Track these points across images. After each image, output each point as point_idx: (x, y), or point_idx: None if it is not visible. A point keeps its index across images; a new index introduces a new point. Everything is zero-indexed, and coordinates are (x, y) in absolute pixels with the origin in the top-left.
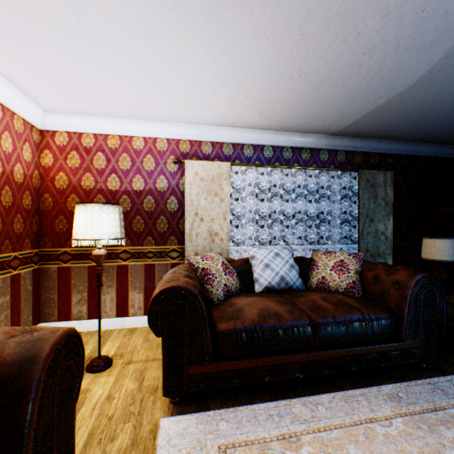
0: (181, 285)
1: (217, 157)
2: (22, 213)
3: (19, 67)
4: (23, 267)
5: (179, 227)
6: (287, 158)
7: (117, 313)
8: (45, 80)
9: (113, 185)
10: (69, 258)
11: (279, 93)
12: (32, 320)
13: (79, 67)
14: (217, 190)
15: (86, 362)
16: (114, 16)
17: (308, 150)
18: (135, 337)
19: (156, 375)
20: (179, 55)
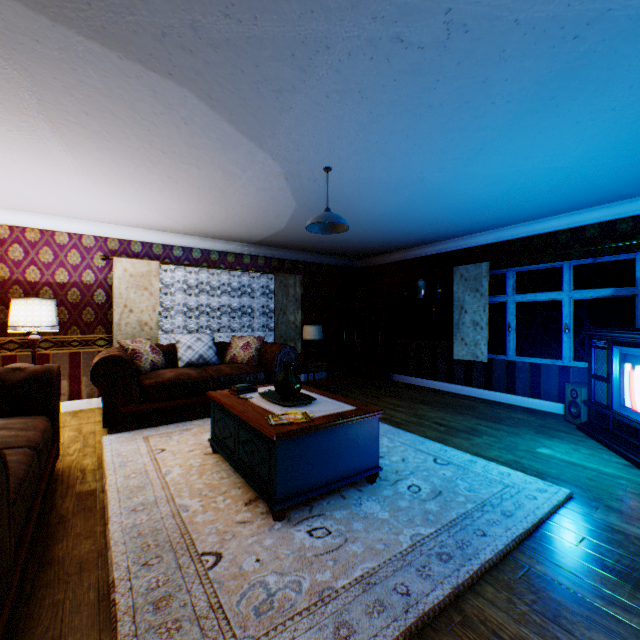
0: (117, 355)
1: (147, 256)
2: None
3: None
4: None
5: (108, 317)
6: (215, 260)
7: None
8: None
9: (33, 277)
10: None
11: (196, 221)
12: None
13: (20, 189)
14: (147, 285)
15: None
16: (68, 181)
17: (233, 254)
18: (62, 416)
19: (93, 428)
20: (114, 198)
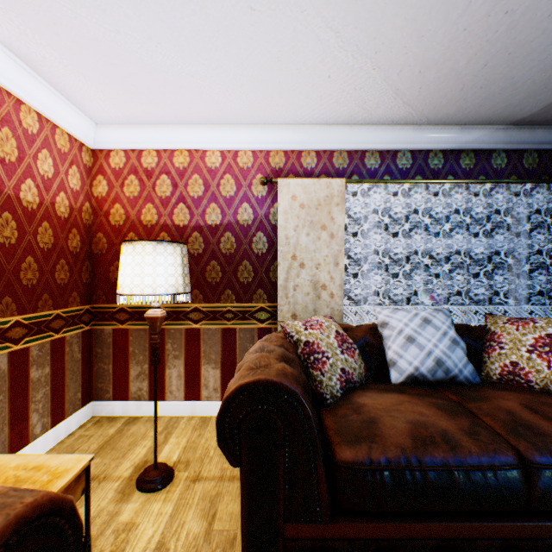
0: (272, 379)
1: (324, 173)
2: (67, 257)
3: (50, 53)
4: (68, 329)
5: (269, 276)
6: (435, 168)
7: (185, 394)
8: (86, 71)
9: (181, 219)
10: (127, 317)
11: (437, 46)
12: (82, 397)
13: (124, 39)
14: (324, 221)
15: (139, 469)
16: None
17: (470, 154)
18: (207, 432)
19: (233, 511)
20: None
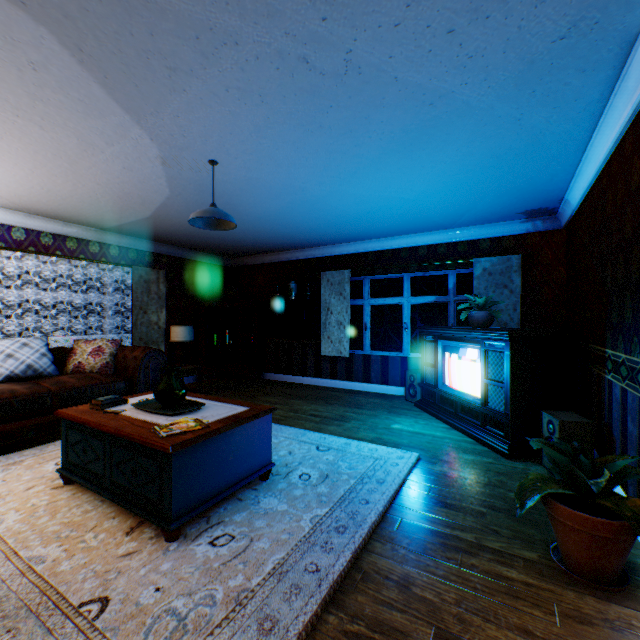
0: None
1: None
2: None
3: None
4: None
5: None
6: (48, 244)
7: None
8: None
9: None
10: None
11: (23, 192)
12: None
13: None
14: None
15: None
16: None
17: (75, 240)
18: None
19: None
20: None
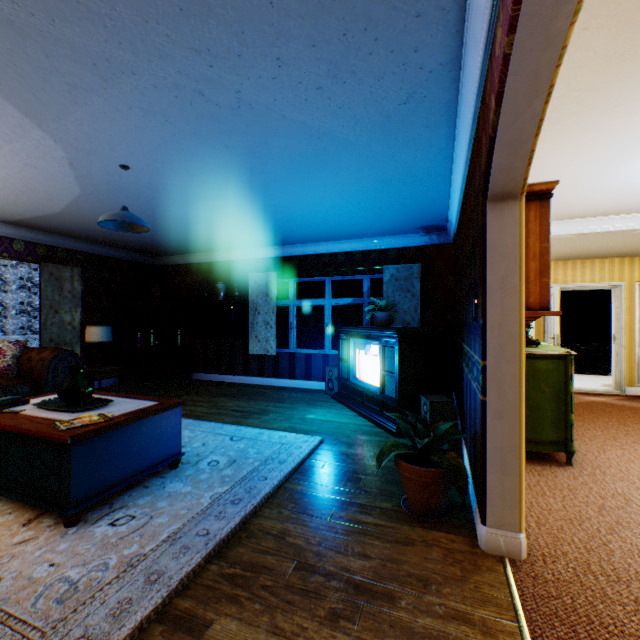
0: None
1: None
2: None
3: None
4: None
5: None
6: None
7: None
8: None
9: None
10: None
11: None
12: None
13: None
14: None
15: None
16: None
17: None
18: None
19: None
20: None
